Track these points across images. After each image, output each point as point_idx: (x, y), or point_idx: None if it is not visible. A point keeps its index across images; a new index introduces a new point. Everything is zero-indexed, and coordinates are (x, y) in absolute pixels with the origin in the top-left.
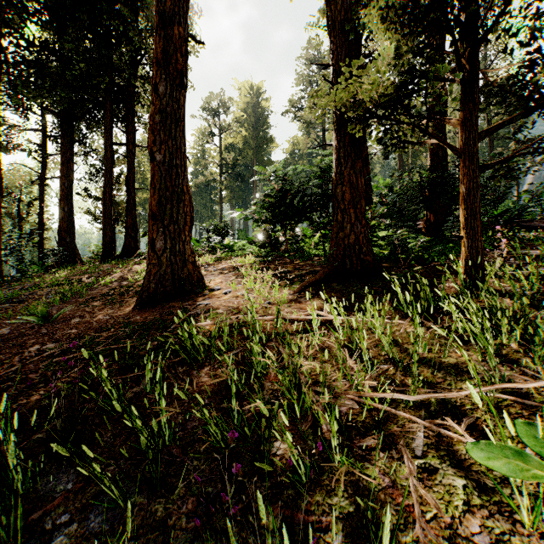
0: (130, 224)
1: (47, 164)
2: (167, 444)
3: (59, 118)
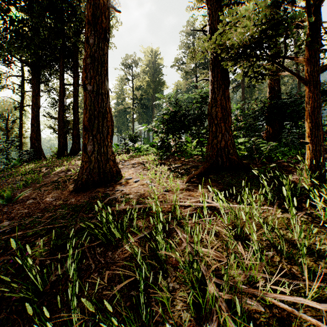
0: (75, 134)
1: (24, 97)
2: None
3: (31, 67)
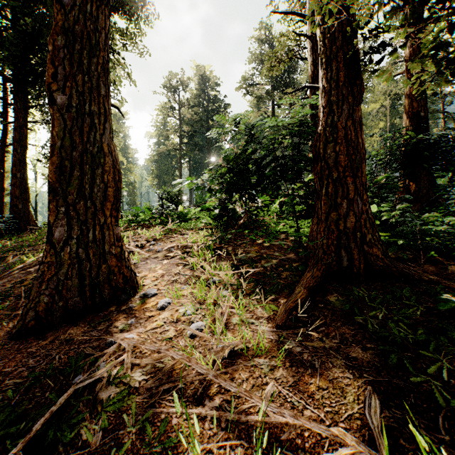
0: None
1: (8, 131)
2: None
3: (12, 83)
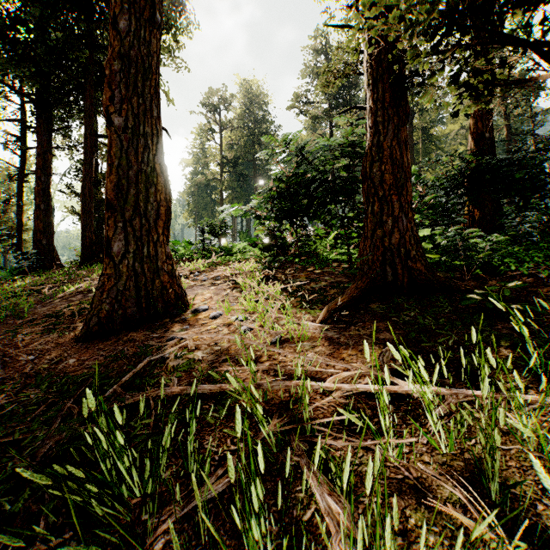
0: None
1: (27, 158)
2: None
3: (35, 103)
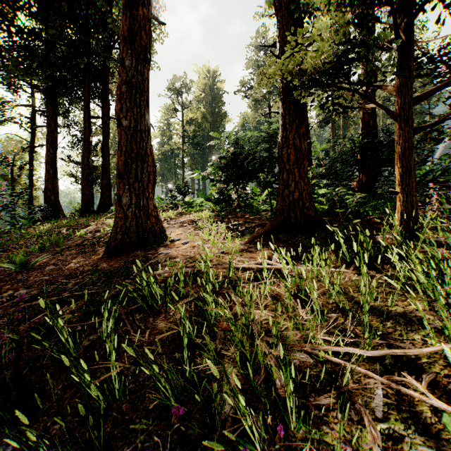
0: (105, 185)
1: (36, 134)
2: (116, 398)
3: (45, 95)
